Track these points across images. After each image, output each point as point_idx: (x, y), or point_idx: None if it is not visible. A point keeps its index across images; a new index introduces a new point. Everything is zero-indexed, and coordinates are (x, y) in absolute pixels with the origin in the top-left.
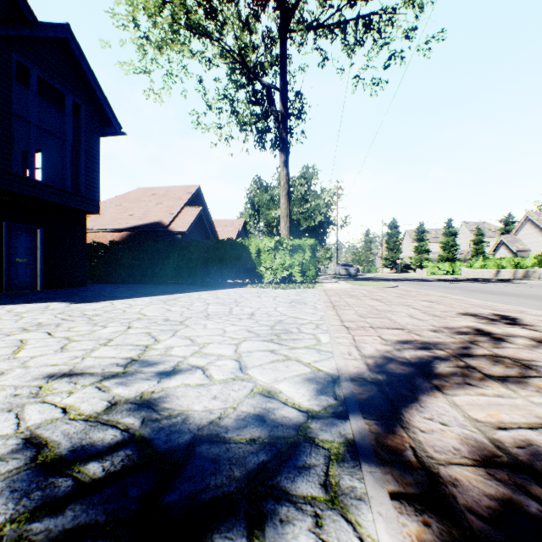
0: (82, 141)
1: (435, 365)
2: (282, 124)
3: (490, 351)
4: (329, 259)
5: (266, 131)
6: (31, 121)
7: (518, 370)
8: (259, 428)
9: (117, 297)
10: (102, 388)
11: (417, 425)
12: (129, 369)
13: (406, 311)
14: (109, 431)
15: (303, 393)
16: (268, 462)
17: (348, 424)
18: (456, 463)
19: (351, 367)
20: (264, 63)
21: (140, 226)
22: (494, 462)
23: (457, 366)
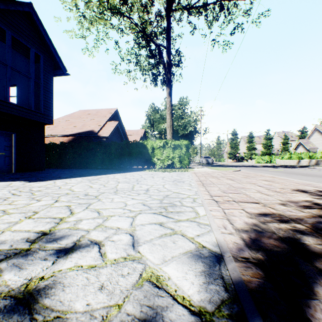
0: (41, 78)
1: (305, 242)
2: (167, 69)
3: None
4: (196, 154)
5: (157, 75)
6: (7, 64)
7: None
8: None
9: (60, 177)
10: None
11: None
12: (34, 245)
13: (254, 188)
14: None
15: (192, 280)
16: None
17: None
18: None
19: (230, 242)
20: (156, 32)
21: (80, 133)
22: None
23: None
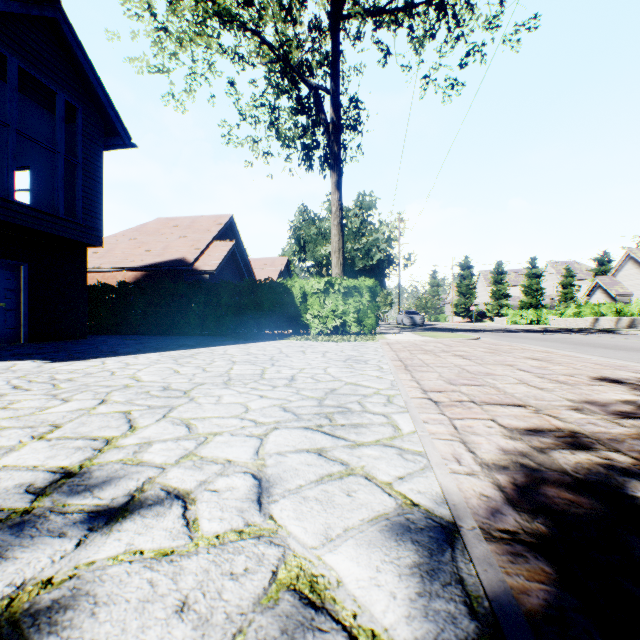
0: (79, 154)
1: (637, 493)
2: (333, 136)
3: None
4: (389, 306)
5: (313, 148)
6: (8, 124)
7: None
8: None
9: (116, 353)
10: None
11: None
12: (42, 502)
13: (511, 374)
14: None
15: (391, 588)
16: None
17: None
18: None
19: (473, 495)
20: (311, 62)
21: (158, 264)
22: None
23: None
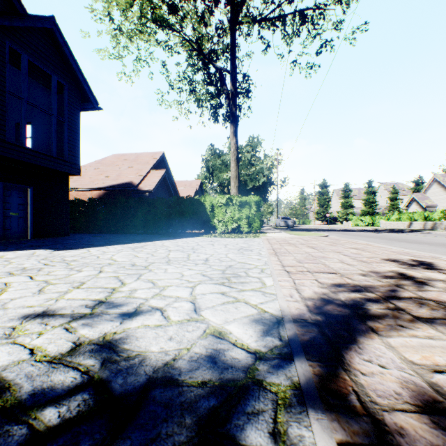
0: (65, 115)
1: (368, 307)
2: (232, 101)
3: (415, 294)
4: (271, 213)
5: (219, 107)
6: (22, 97)
7: (443, 312)
8: (210, 370)
9: (93, 245)
10: (70, 329)
11: (358, 367)
12: (96, 311)
13: (337, 257)
14: (70, 373)
15: (251, 334)
16: (218, 408)
17: (293, 366)
18: (399, 409)
19: (293, 308)
20: (217, 51)
21: (114, 186)
22: (437, 409)
23: (388, 308)
